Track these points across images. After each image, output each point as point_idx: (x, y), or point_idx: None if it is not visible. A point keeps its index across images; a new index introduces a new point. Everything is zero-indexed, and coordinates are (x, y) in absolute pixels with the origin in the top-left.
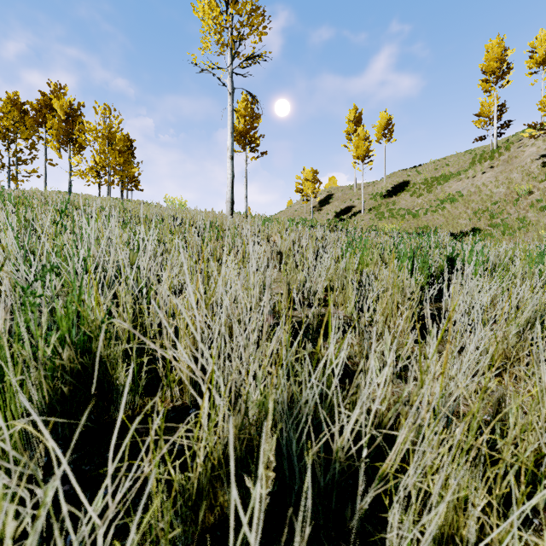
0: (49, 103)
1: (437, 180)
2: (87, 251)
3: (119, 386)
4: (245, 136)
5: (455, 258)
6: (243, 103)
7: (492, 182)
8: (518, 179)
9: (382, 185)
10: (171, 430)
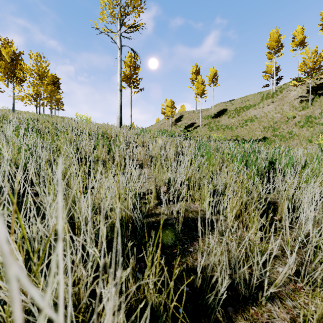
0: (0, 51)
1: (242, 108)
2: None
3: None
4: (130, 78)
5: (274, 161)
6: (129, 58)
7: (273, 110)
8: (287, 109)
9: (211, 111)
10: None
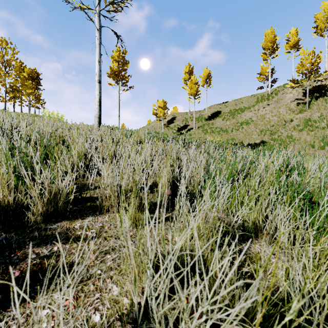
0: None
1: (237, 111)
2: None
3: None
4: (118, 75)
5: None
6: (117, 52)
7: (269, 113)
8: (284, 112)
9: (205, 113)
10: None
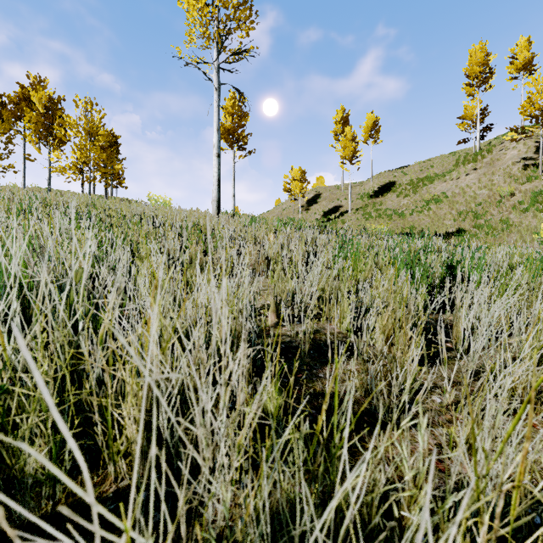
0: (28, 96)
1: (422, 181)
2: (25, 264)
3: (27, 477)
4: (232, 134)
5: (455, 265)
6: (231, 101)
7: (476, 183)
8: (500, 181)
9: (369, 185)
10: (105, 539)
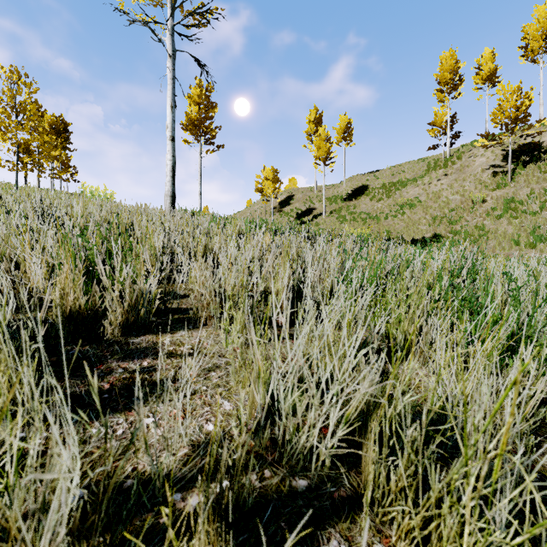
0: None
1: (394, 185)
2: None
3: None
4: (199, 126)
5: None
6: (197, 89)
7: (448, 189)
8: (471, 187)
9: (342, 188)
10: None
